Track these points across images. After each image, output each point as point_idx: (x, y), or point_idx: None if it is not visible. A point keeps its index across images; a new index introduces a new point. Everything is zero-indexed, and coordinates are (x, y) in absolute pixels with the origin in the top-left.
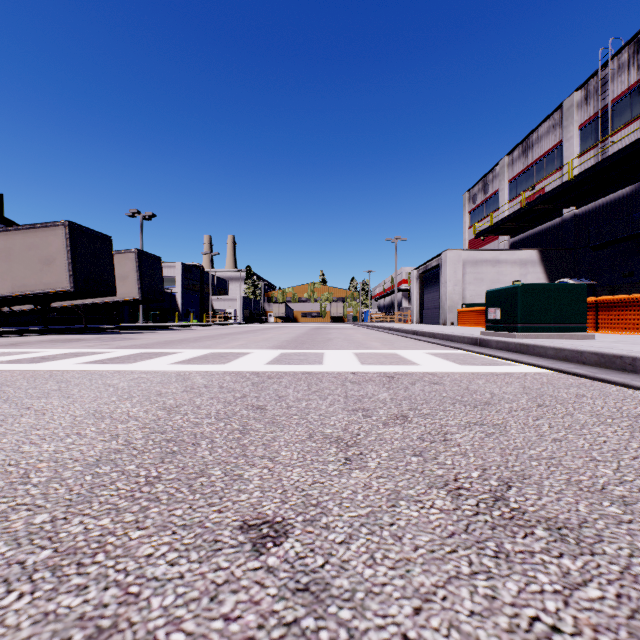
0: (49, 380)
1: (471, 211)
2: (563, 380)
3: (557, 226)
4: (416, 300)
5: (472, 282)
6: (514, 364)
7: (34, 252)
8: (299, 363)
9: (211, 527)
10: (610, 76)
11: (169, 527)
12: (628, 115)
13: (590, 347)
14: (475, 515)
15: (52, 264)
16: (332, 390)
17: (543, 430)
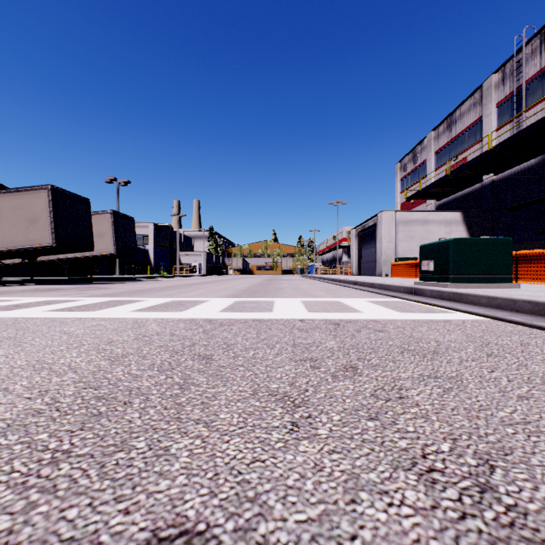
0: (10, 327)
1: (402, 178)
2: (502, 327)
3: (477, 191)
4: (355, 255)
5: (404, 239)
6: (450, 311)
7: (21, 212)
8: (251, 310)
9: (106, 543)
10: (524, 60)
11: (49, 543)
12: (540, 93)
13: (523, 296)
14: (462, 519)
15: (36, 223)
16: (280, 338)
17: (503, 384)
